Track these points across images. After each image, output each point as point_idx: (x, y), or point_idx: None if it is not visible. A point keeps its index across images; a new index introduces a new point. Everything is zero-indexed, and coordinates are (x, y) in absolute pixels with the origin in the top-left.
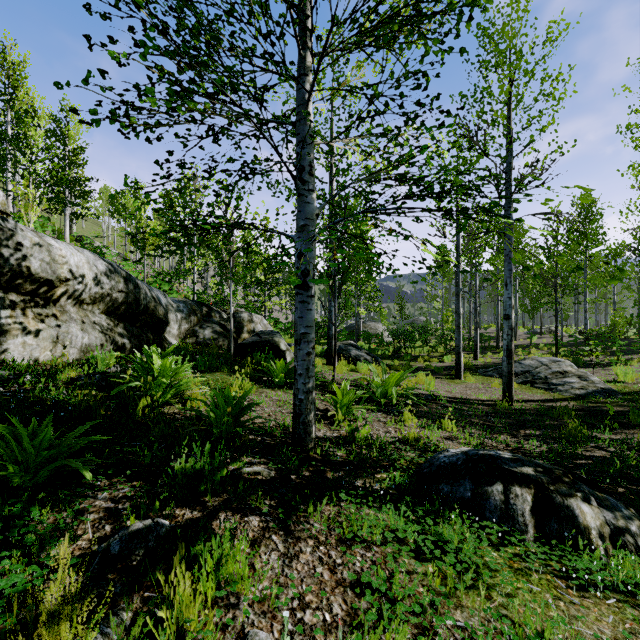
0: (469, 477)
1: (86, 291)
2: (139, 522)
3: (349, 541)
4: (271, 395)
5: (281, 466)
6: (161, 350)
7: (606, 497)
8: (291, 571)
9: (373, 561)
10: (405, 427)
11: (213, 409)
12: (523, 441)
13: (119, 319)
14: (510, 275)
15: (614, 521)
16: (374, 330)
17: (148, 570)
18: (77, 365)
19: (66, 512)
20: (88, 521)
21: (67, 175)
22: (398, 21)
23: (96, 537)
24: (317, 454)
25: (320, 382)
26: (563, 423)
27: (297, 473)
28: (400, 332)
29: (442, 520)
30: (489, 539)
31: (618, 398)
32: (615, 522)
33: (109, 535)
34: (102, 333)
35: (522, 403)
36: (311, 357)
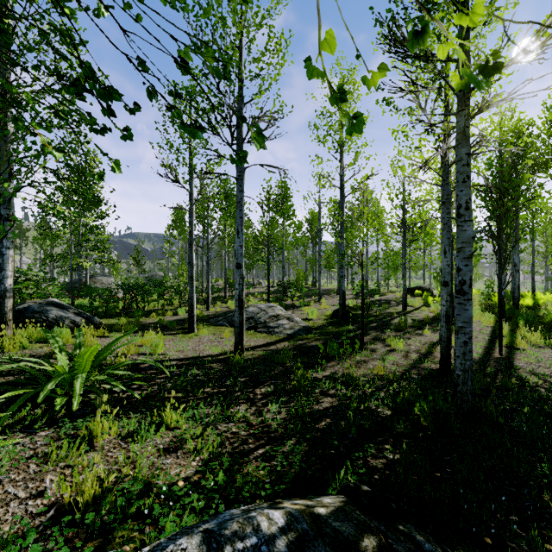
0: None
1: None
2: None
3: None
4: None
5: None
6: None
7: (423, 548)
8: None
9: None
10: (92, 454)
11: None
12: (263, 408)
13: None
14: (242, 223)
15: None
16: (106, 285)
17: None
18: None
19: None
20: None
21: None
22: None
23: None
24: None
25: None
26: (288, 368)
27: None
28: (130, 285)
29: None
30: None
31: (314, 333)
32: None
33: None
34: None
35: (251, 351)
36: None
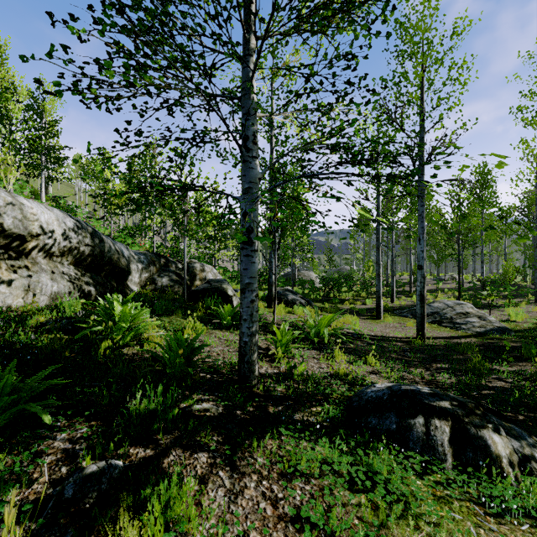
0: (394, 411)
1: (55, 245)
2: (93, 464)
3: (289, 474)
4: (220, 336)
5: (228, 402)
6: (123, 296)
7: (512, 427)
8: (236, 507)
9: (311, 494)
10: (335, 363)
11: (167, 351)
12: (435, 374)
13: (86, 269)
14: (423, 232)
15: (521, 449)
16: (307, 277)
17: (100, 513)
18: (47, 311)
19: (24, 455)
20: (45, 463)
21: (43, 144)
22: (331, 8)
23: (52, 480)
24: (260, 390)
25: (262, 323)
26: (467, 357)
27: (242, 409)
28: (329, 279)
29: (371, 450)
30: (413, 468)
31: (511, 335)
32: (522, 450)
33: (65, 477)
34: (70, 282)
35: (432, 340)
36: (254, 304)
